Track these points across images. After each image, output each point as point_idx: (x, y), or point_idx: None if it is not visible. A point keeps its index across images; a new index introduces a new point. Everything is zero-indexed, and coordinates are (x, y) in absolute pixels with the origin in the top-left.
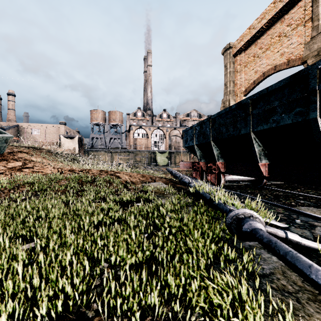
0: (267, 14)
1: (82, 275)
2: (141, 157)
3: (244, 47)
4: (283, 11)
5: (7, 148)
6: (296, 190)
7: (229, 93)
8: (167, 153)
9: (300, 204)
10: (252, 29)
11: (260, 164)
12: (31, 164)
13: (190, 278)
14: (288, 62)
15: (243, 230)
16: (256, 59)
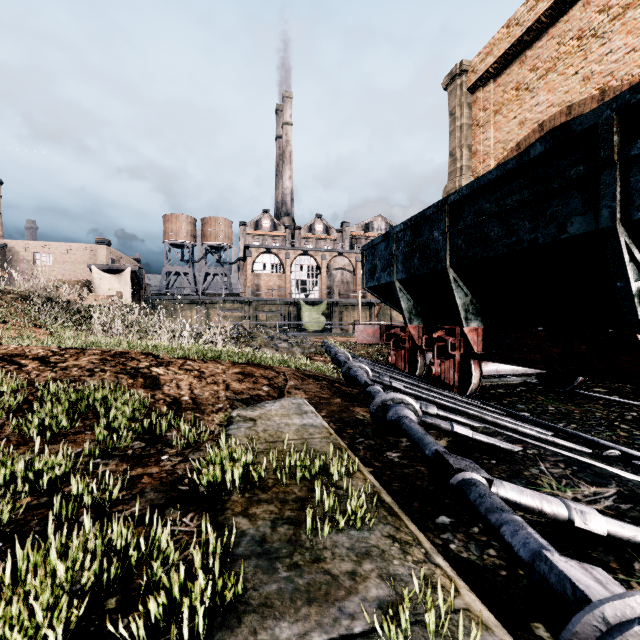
0: None
1: None
2: (269, 313)
3: (494, 69)
4: None
5: None
6: None
7: (461, 173)
8: (325, 306)
9: None
10: (513, 26)
11: None
12: None
13: None
14: (602, 96)
15: None
16: (522, 94)
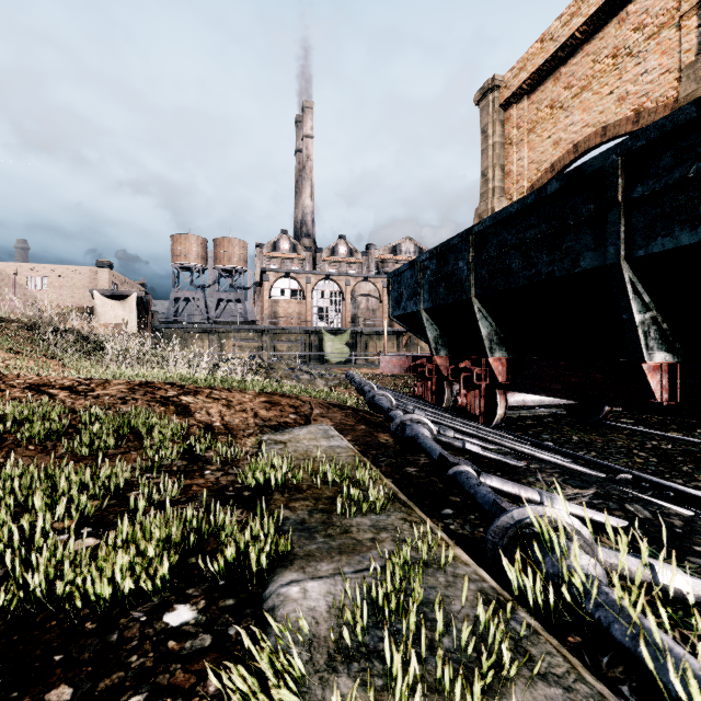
0: (586, 4)
1: None
2: (288, 343)
3: (527, 85)
4: None
5: None
6: (698, 434)
7: (494, 194)
8: (348, 335)
9: None
10: (547, 41)
11: (647, 367)
12: None
13: None
14: (637, 117)
15: None
16: (556, 113)
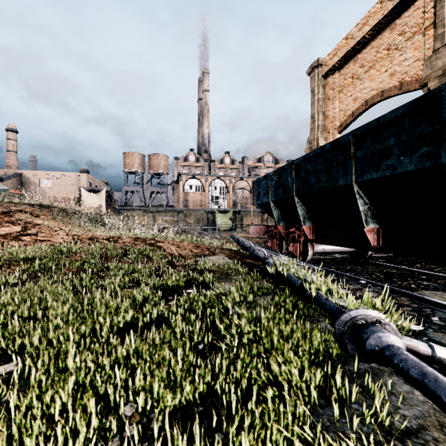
0: (371, 19)
1: (86, 436)
2: (195, 218)
3: (338, 64)
4: (394, 14)
5: (2, 205)
6: (415, 266)
7: (318, 129)
8: (231, 213)
9: (423, 287)
10: (349, 39)
11: (366, 230)
12: (35, 229)
13: (280, 441)
14: (401, 86)
15: (366, 348)
16: (355, 81)
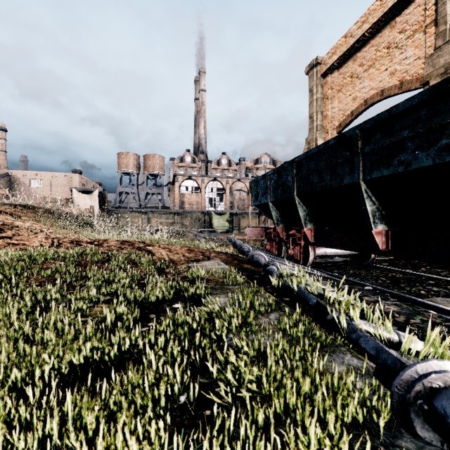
0: (371, 16)
1: None
2: (191, 220)
3: (337, 63)
4: (394, 11)
5: None
6: (420, 270)
7: (317, 129)
8: (228, 215)
9: (434, 294)
10: (348, 37)
11: (374, 232)
12: (12, 231)
13: None
14: (401, 85)
15: None
16: (354, 80)
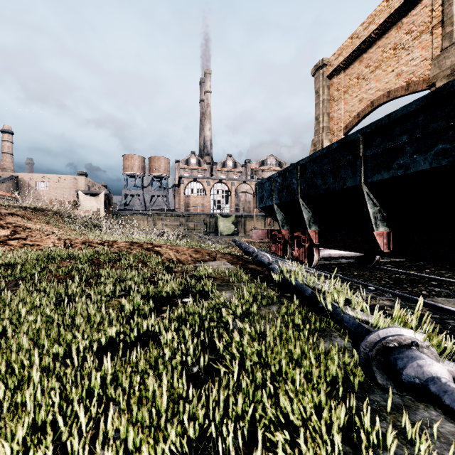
0: (377, 17)
1: None
2: (196, 222)
3: (343, 64)
4: (400, 12)
5: None
6: (424, 272)
7: (323, 131)
8: (233, 217)
9: (435, 294)
10: (355, 38)
11: (376, 233)
12: (25, 233)
13: None
14: (408, 86)
15: (403, 379)
16: (360, 82)
